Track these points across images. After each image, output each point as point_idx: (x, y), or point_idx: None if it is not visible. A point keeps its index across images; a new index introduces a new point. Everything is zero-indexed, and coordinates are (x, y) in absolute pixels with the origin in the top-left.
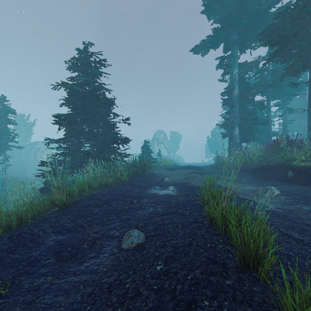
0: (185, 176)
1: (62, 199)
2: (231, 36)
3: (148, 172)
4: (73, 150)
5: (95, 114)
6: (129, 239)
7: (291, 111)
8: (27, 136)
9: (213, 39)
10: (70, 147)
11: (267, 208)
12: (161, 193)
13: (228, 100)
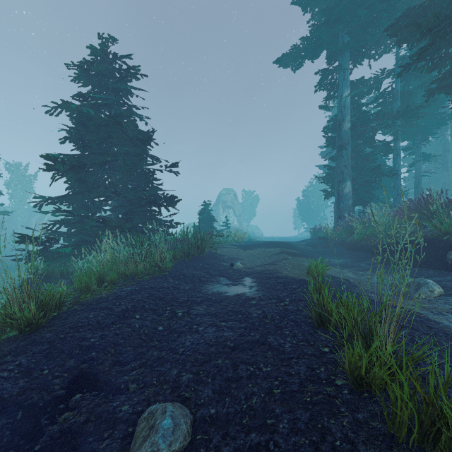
0: (270, 258)
1: (23, 315)
2: (338, 39)
3: (208, 252)
4: (80, 216)
5: (117, 155)
6: (147, 443)
7: (427, 157)
8: (26, 196)
9: (311, 43)
10: (76, 211)
11: (441, 326)
12: (230, 292)
13: (333, 139)
